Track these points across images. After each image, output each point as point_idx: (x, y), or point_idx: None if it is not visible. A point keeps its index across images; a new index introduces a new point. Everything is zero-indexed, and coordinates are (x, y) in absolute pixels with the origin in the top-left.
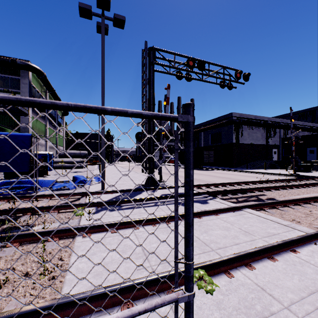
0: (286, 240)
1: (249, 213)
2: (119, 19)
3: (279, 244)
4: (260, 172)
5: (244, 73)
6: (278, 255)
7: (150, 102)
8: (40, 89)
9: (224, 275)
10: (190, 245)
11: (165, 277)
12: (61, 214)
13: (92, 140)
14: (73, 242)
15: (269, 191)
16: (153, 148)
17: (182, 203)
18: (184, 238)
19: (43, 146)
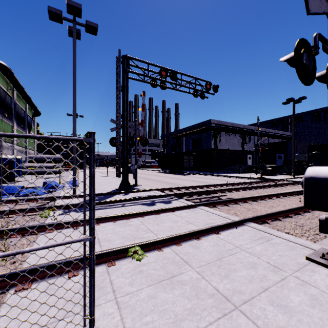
0: (213, 226)
1: (201, 209)
2: (92, 26)
3: (206, 229)
4: (233, 176)
5: (213, 85)
6: (205, 236)
7: (124, 108)
8: (6, 86)
9: (157, 250)
10: (92, 210)
11: (107, 252)
12: (26, 217)
13: (64, 145)
14: (36, 237)
15: (231, 192)
16: (127, 153)
17: (147, 204)
18: (89, 207)
19: (9, 150)
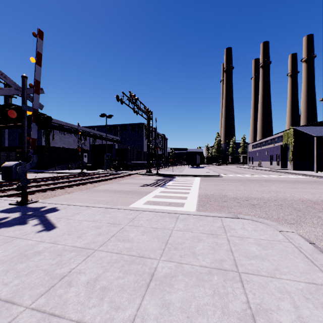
0: None
1: None
2: None
3: None
4: (59, 172)
5: None
6: None
7: None
8: None
9: None
10: None
11: None
12: None
13: None
14: None
15: (31, 184)
16: None
17: None
18: None
19: None
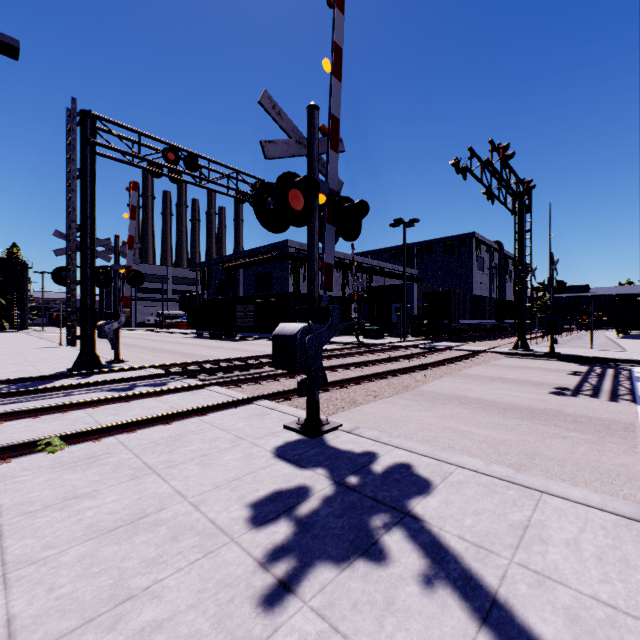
0: (199, 406)
1: (210, 390)
2: (5, 42)
3: (186, 410)
4: None
5: None
6: (181, 420)
7: (85, 212)
8: None
9: (92, 441)
10: None
11: None
12: None
13: None
14: None
15: None
16: (92, 300)
17: (120, 389)
18: None
19: None
